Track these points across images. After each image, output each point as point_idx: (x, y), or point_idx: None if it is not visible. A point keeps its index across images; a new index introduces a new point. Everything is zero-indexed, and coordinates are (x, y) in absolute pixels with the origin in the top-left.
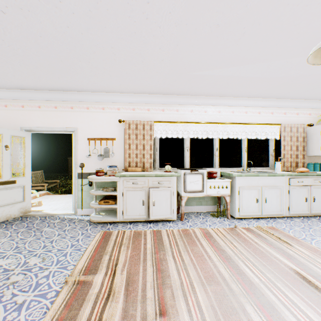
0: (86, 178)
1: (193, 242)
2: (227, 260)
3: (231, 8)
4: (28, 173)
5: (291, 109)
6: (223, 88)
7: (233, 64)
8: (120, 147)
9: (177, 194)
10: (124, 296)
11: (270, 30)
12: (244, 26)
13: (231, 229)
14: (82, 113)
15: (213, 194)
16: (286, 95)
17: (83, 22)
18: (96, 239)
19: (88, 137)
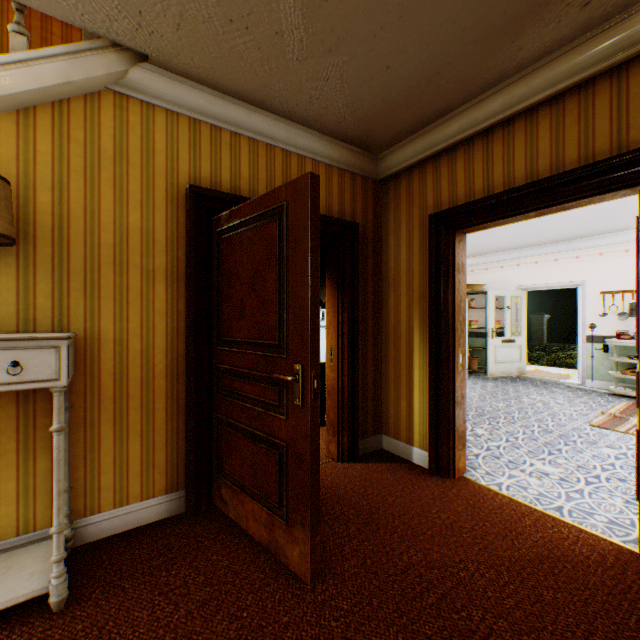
0: (596, 343)
1: None
2: None
3: None
4: (522, 334)
5: None
6: None
7: None
8: None
9: None
10: None
11: None
12: None
13: None
14: (590, 262)
15: None
16: None
17: (614, 203)
18: (622, 404)
19: (599, 290)
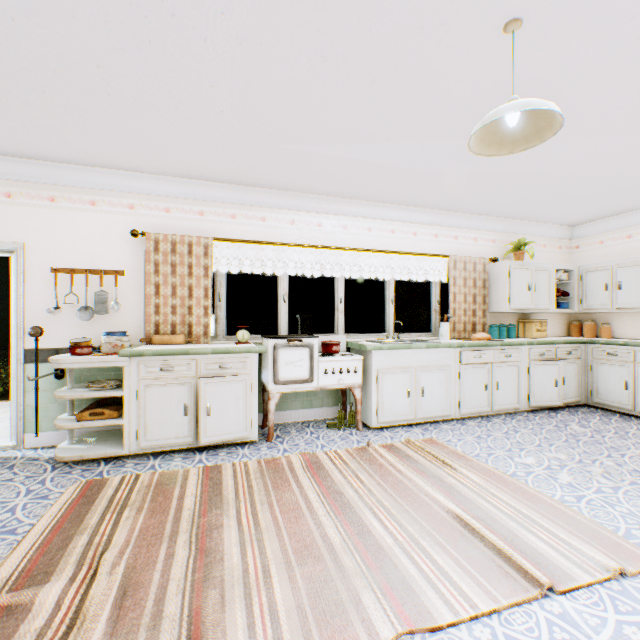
0: (47, 362)
1: (285, 482)
2: (345, 510)
3: (344, 29)
4: None
5: (466, 230)
6: (351, 183)
7: (363, 139)
8: (135, 290)
9: (262, 388)
10: (109, 624)
11: (416, 84)
12: (371, 69)
13: (361, 451)
14: (36, 210)
15: (332, 385)
16: (456, 205)
17: None
18: (63, 501)
19: (52, 265)
